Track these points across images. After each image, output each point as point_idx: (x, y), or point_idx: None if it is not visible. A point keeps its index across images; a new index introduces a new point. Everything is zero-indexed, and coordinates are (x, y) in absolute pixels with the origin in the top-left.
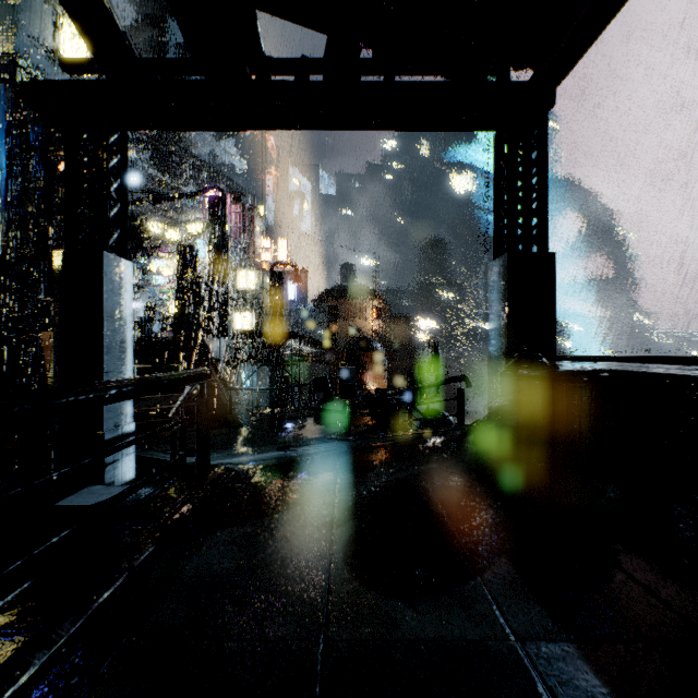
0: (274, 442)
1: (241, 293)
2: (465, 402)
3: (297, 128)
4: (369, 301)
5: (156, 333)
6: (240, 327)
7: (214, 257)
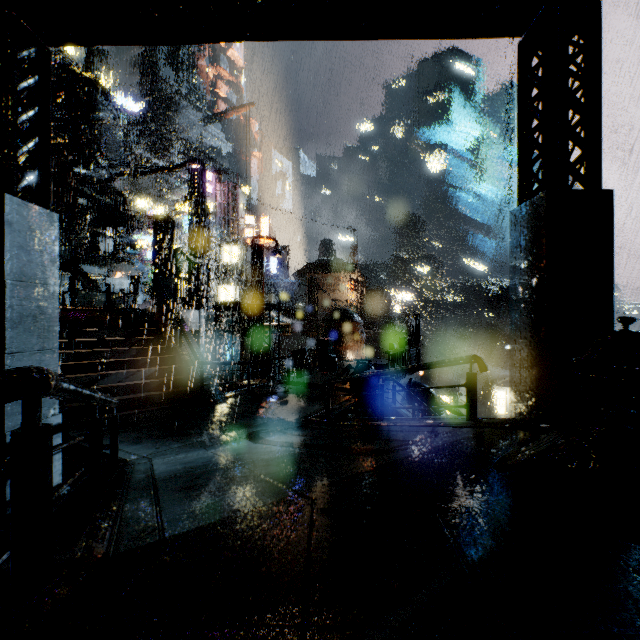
0: (244, 425)
1: (225, 267)
2: (439, 371)
3: (261, 37)
4: (347, 274)
5: (140, 304)
6: (224, 299)
7: (194, 230)
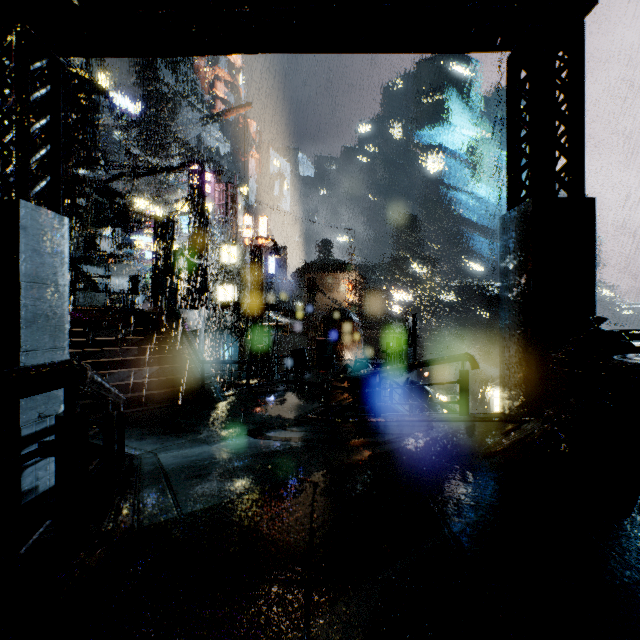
0: (245, 422)
1: (224, 267)
2: (436, 371)
3: (264, 50)
4: (345, 275)
5: (139, 305)
6: (223, 300)
7: (193, 230)
